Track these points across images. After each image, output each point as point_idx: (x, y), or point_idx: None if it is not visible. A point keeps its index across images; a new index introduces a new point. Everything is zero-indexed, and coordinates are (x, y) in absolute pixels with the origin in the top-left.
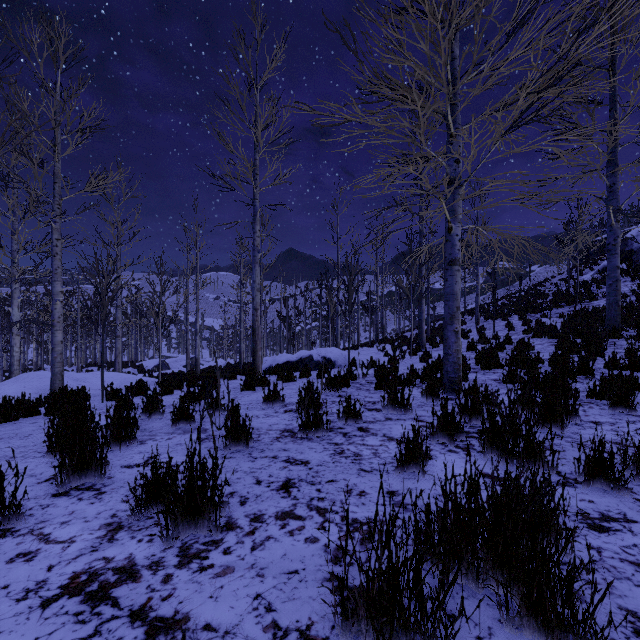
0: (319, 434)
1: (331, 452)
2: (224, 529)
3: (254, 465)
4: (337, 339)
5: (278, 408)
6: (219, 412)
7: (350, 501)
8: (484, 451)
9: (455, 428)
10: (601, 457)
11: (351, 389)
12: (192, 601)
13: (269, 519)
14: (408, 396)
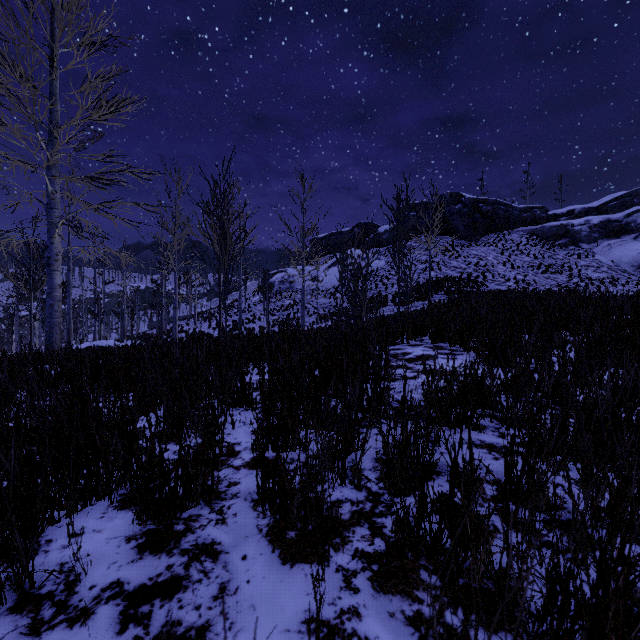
0: None
1: None
2: None
3: None
4: (95, 337)
5: None
6: None
7: None
8: None
9: None
10: None
11: None
12: None
13: None
14: None
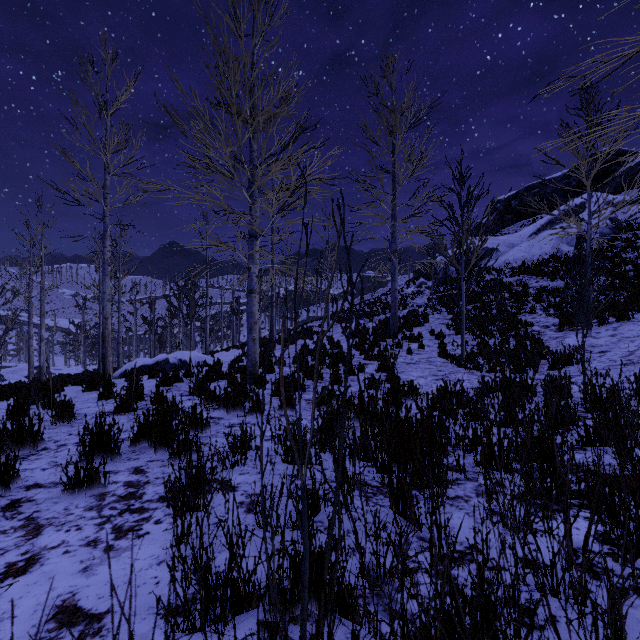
0: (130, 411)
1: (131, 418)
2: (41, 450)
3: (72, 429)
4: (206, 342)
5: (111, 401)
6: (51, 404)
7: (122, 434)
8: (220, 407)
9: (216, 398)
10: (258, 401)
11: (183, 384)
12: (18, 466)
13: (70, 444)
14: (206, 384)
